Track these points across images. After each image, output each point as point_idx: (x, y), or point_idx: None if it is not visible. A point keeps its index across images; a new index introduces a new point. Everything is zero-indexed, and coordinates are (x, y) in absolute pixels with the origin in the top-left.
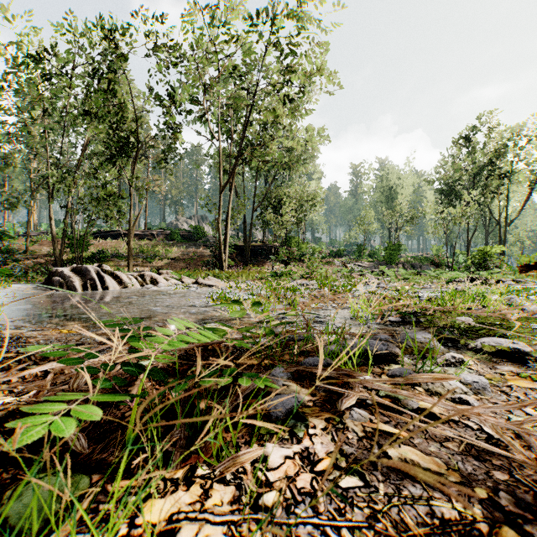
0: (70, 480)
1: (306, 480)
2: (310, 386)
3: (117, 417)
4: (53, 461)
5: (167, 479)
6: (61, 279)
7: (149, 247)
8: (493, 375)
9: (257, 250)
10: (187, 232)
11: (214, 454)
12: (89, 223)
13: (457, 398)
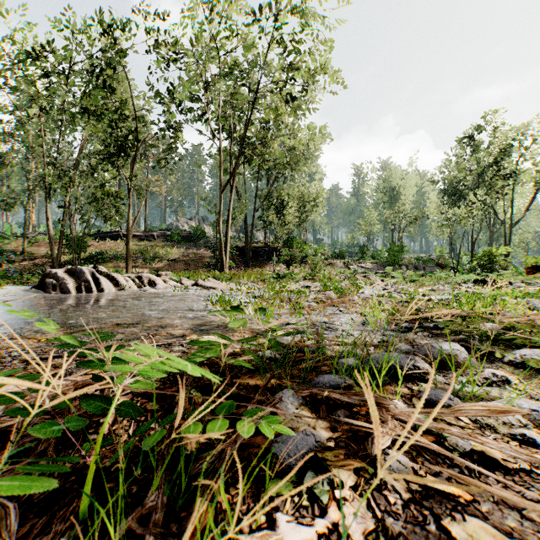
0: None
1: None
2: (328, 415)
3: (77, 466)
4: None
5: None
6: (55, 281)
7: (149, 248)
8: None
9: (258, 251)
10: (187, 232)
11: None
12: (87, 224)
13: (518, 434)
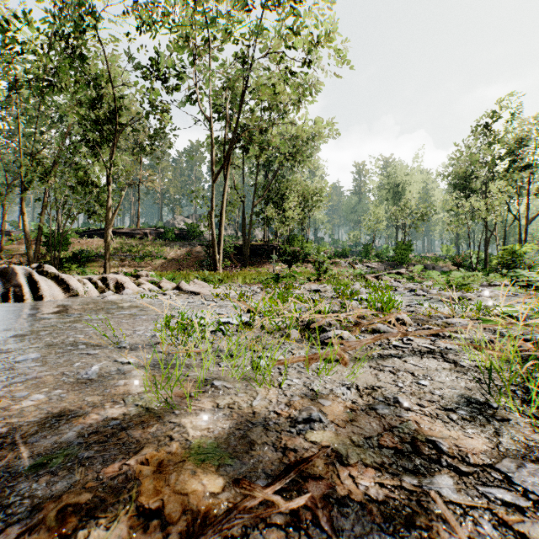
0: None
1: None
2: None
3: None
4: None
5: None
6: None
7: (139, 246)
8: None
9: (257, 250)
10: (183, 230)
11: None
12: (66, 218)
13: None
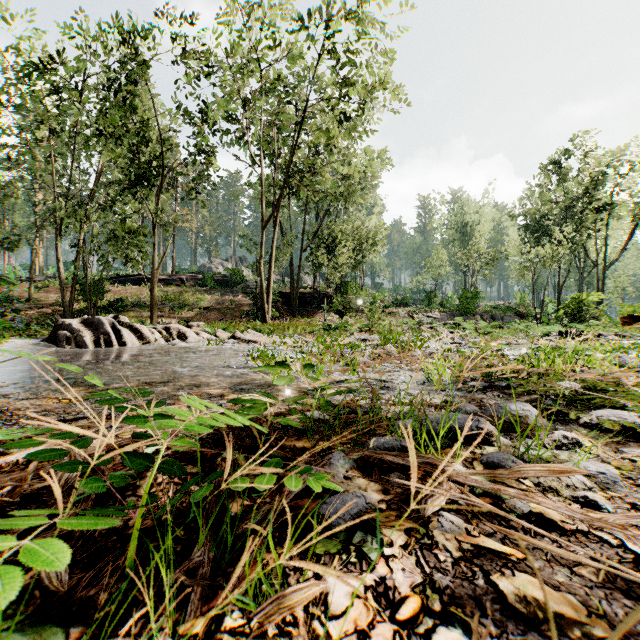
0: (36, 637)
1: (386, 635)
2: (381, 478)
3: (117, 527)
4: (17, 601)
5: (180, 635)
6: (69, 334)
7: (177, 294)
8: (620, 462)
9: (306, 298)
10: (223, 276)
11: (250, 594)
12: (104, 266)
13: (581, 497)
